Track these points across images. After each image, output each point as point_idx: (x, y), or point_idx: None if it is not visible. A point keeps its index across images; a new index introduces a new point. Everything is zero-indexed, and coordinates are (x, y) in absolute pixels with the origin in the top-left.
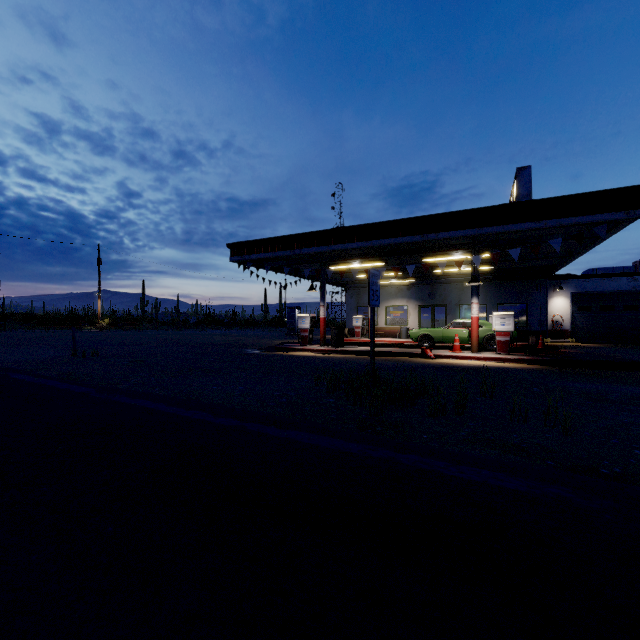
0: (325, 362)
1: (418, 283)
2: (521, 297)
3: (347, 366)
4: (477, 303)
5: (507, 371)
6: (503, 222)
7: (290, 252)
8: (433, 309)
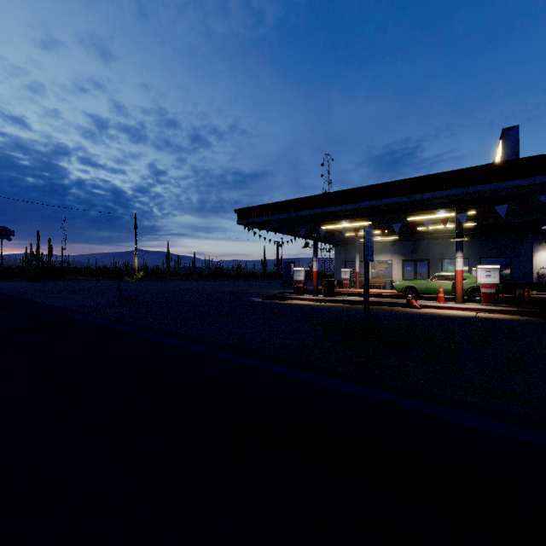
0: (319, 310)
1: (401, 240)
2: (505, 251)
3: (339, 314)
4: (461, 257)
5: (495, 322)
6: (489, 180)
7: (287, 215)
8: (416, 263)
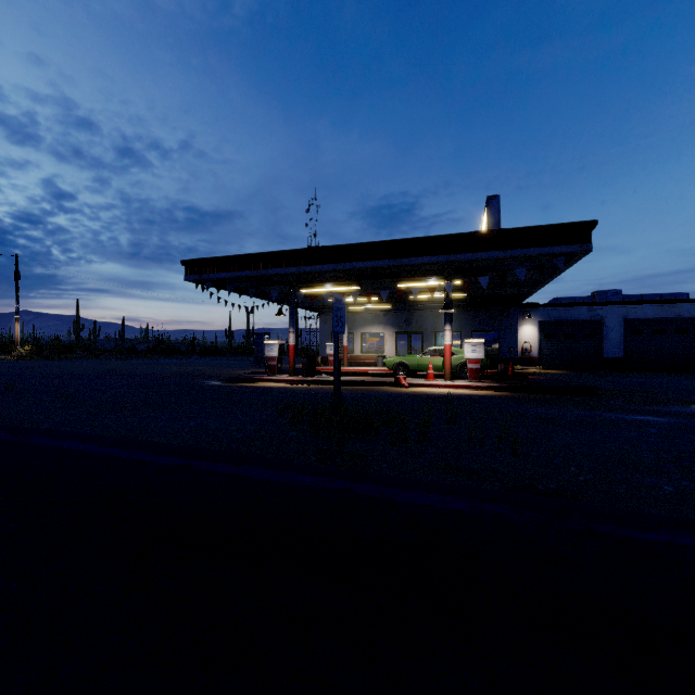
0: (293, 393)
1: (395, 309)
2: (494, 325)
3: (316, 397)
4: (450, 330)
5: (476, 398)
6: (473, 250)
7: (255, 272)
8: (410, 336)
